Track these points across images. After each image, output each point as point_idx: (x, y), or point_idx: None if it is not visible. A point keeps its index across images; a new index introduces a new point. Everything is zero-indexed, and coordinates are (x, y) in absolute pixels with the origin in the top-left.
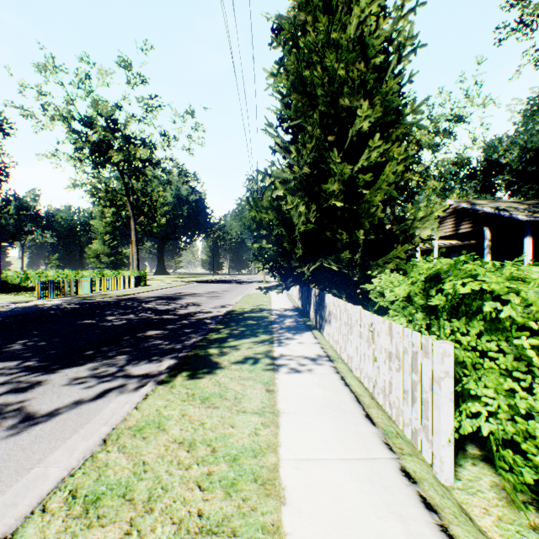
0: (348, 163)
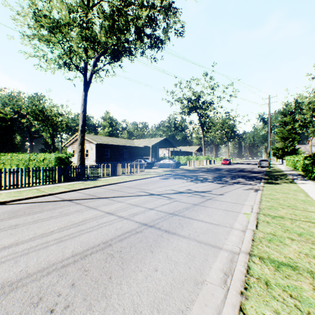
0: (288, 142)
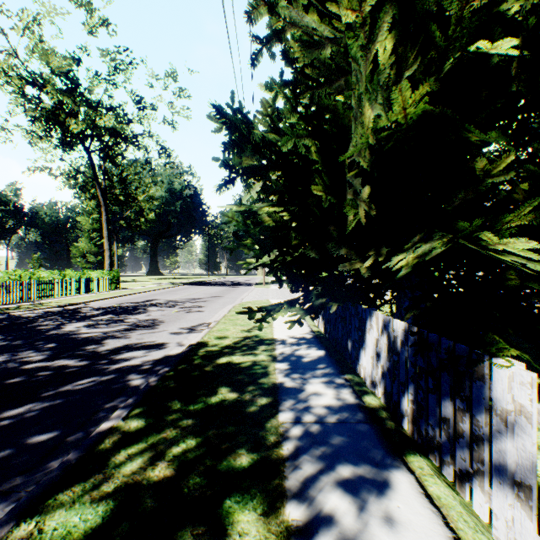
0: None
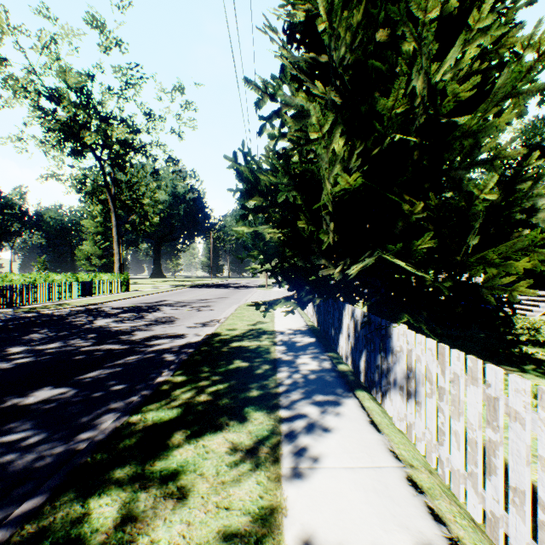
0: None
